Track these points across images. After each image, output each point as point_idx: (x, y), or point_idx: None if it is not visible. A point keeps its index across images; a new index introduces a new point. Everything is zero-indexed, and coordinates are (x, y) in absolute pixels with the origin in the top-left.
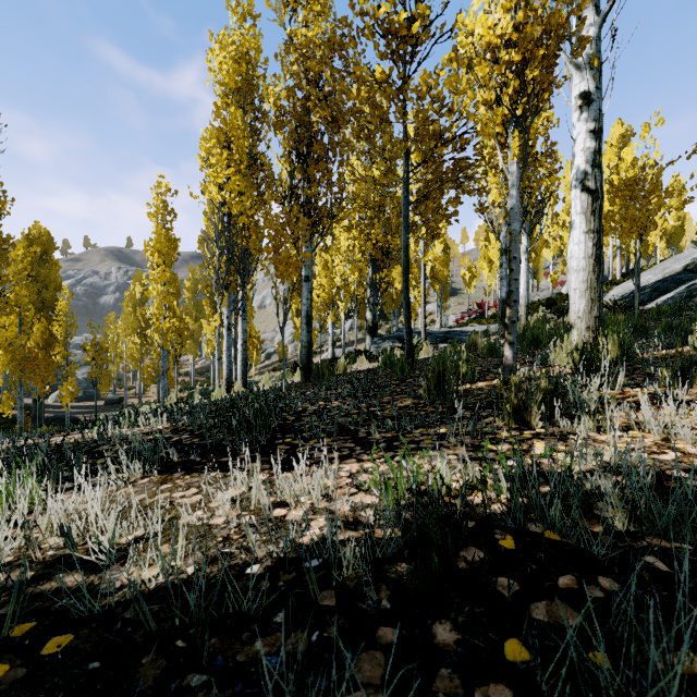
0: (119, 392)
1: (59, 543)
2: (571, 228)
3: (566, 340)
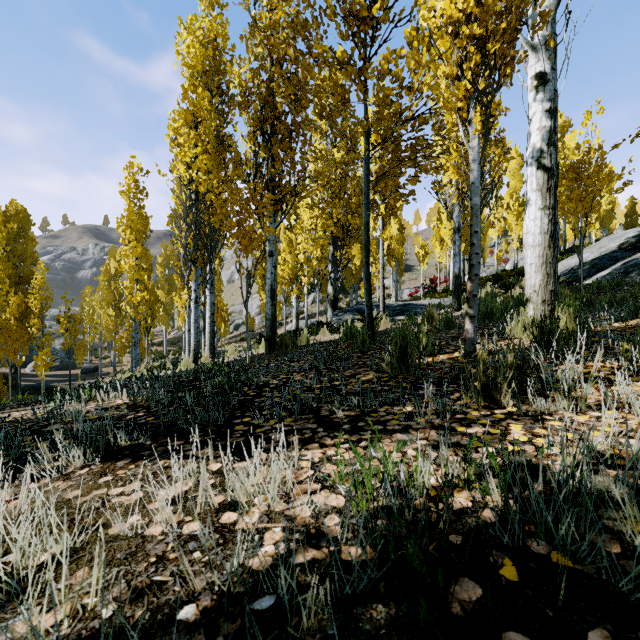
0: (95, 361)
1: None
2: (527, 204)
3: (523, 313)
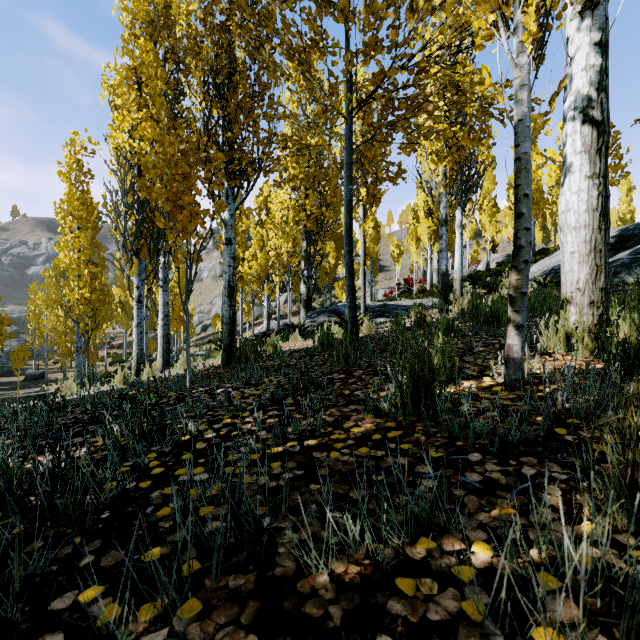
0: (43, 366)
1: None
2: (566, 173)
3: (564, 319)
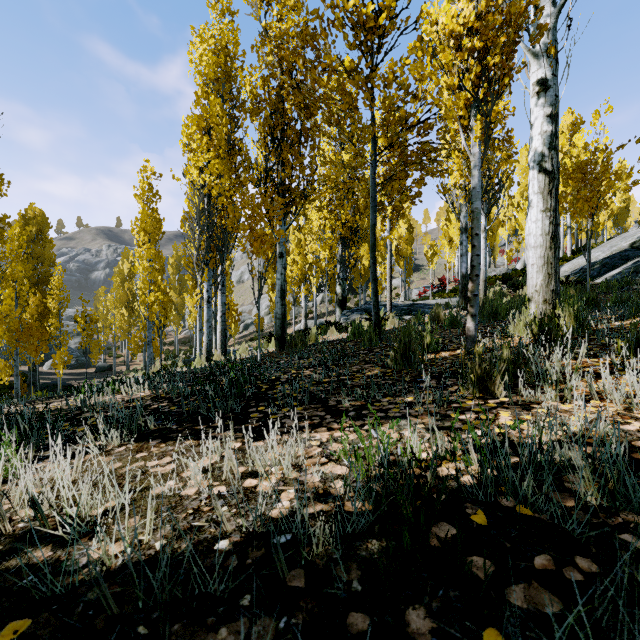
0: (108, 360)
1: (30, 515)
2: (529, 207)
3: (525, 312)
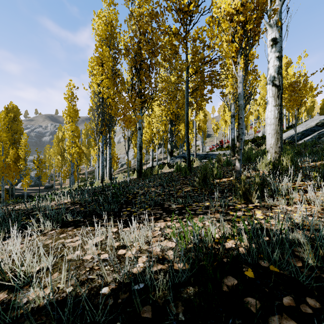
0: (51, 182)
1: None
2: (267, 104)
3: (265, 158)
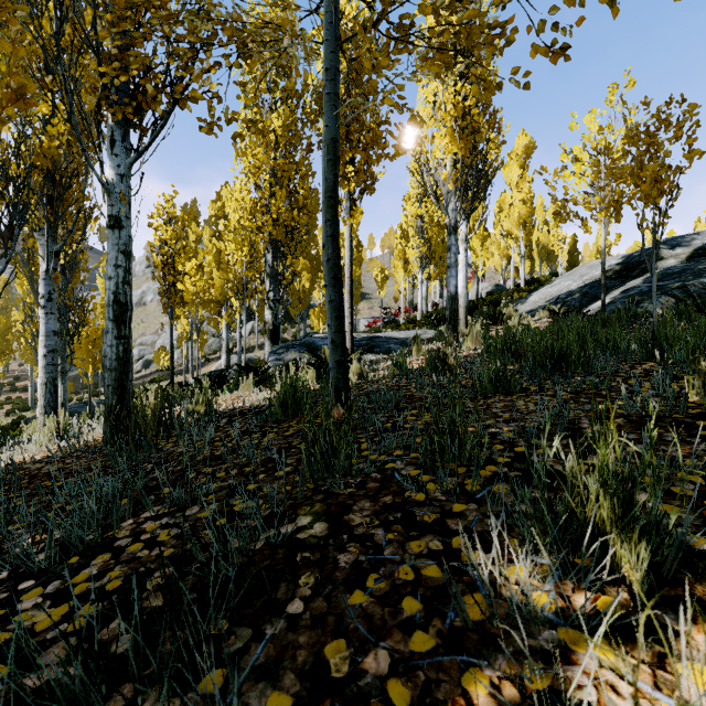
0: None
1: None
2: None
3: None
